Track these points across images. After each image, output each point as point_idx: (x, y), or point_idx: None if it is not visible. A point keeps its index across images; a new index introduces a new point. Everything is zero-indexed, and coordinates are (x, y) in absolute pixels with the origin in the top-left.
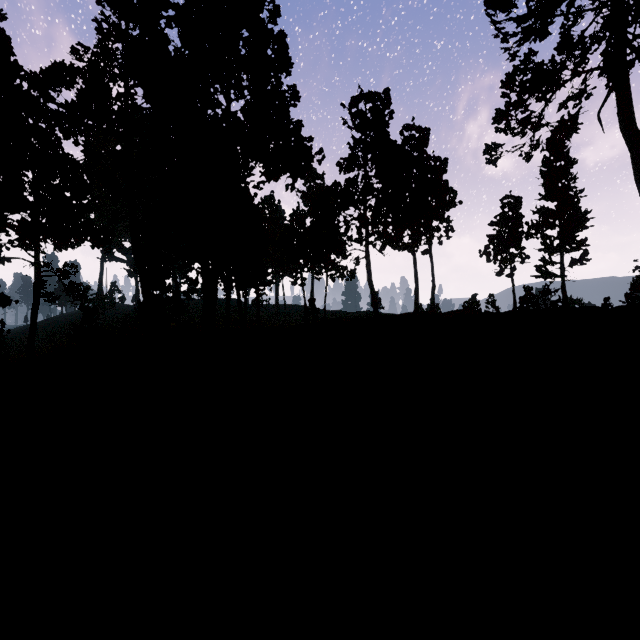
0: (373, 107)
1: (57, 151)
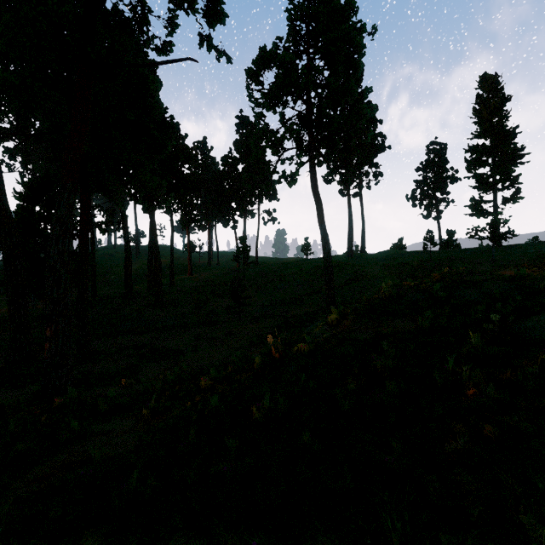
0: None
1: None
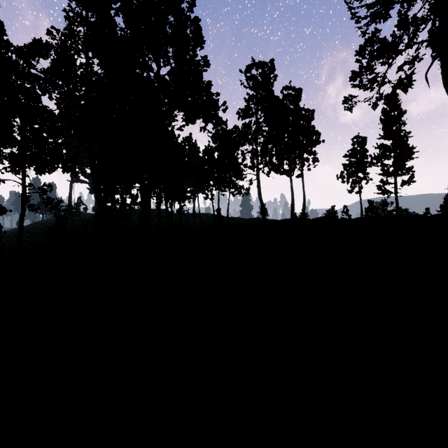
0: (262, 72)
1: (37, 104)
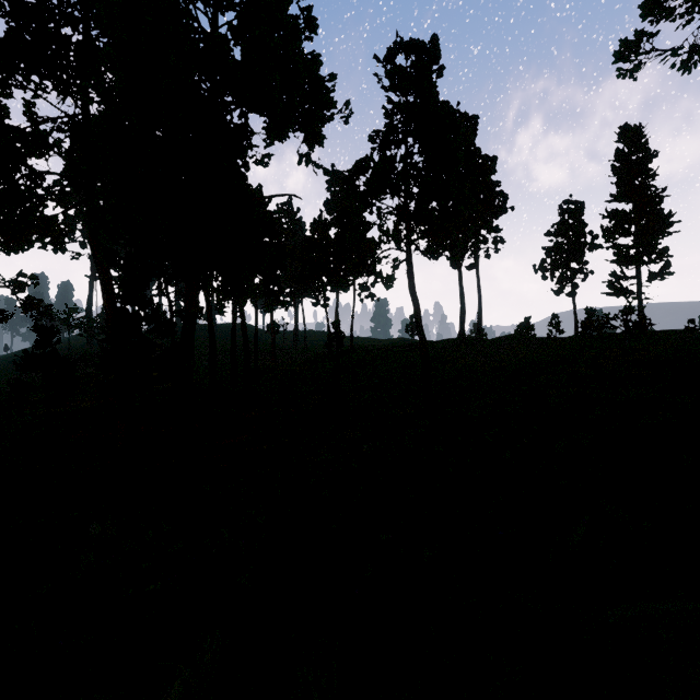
0: (416, 60)
1: None
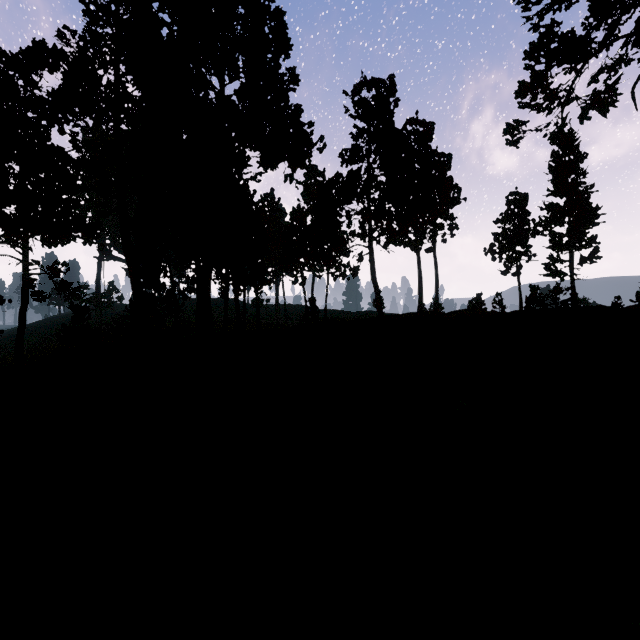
0: (377, 95)
1: (43, 141)
